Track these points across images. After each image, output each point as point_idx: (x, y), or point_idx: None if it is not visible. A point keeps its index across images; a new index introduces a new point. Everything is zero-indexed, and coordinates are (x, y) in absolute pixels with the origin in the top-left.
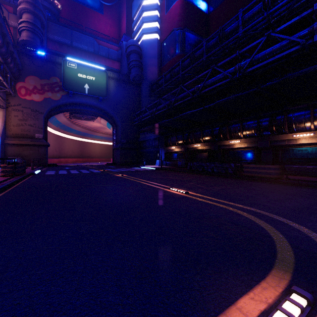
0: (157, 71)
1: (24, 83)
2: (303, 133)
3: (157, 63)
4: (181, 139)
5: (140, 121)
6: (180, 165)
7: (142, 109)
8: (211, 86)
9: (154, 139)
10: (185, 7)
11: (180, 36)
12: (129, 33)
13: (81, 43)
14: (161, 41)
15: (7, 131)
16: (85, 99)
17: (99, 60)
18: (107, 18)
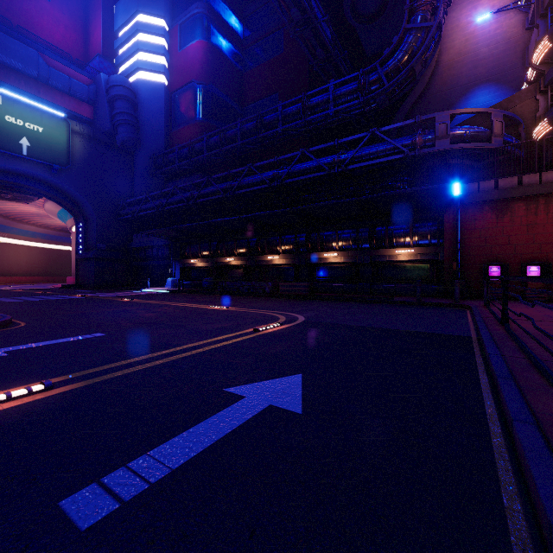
0: (164, 136)
1: None
2: (331, 253)
3: (165, 124)
4: (207, 250)
5: (136, 215)
6: (206, 286)
7: (140, 197)
8: (248, 189)
9: (161, 247)
10: (210, 54)
11: (202, 95)
12: (108, 55)
13: (9, 56)
14: (171, 91)
15: None
16: (20, 165)
17: (49, 95)
18: (60, 11)
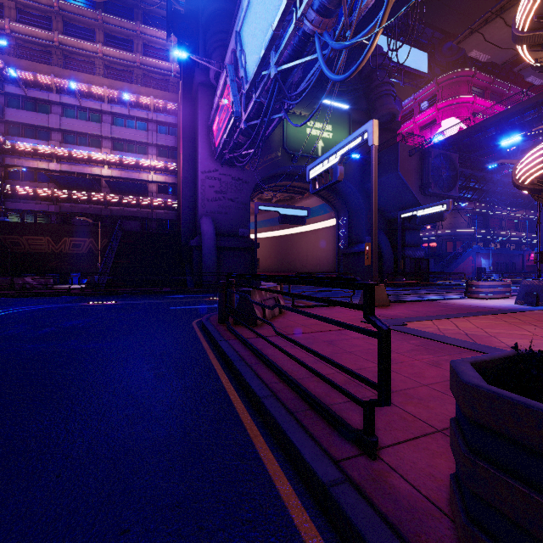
0: None
1: None
2: None
3: None
4: None
5: None
6: None
7: None
8: None
9: None
10: None
11: None
12: None
13: None
14: None
15: None
16: None
17: None
18: None
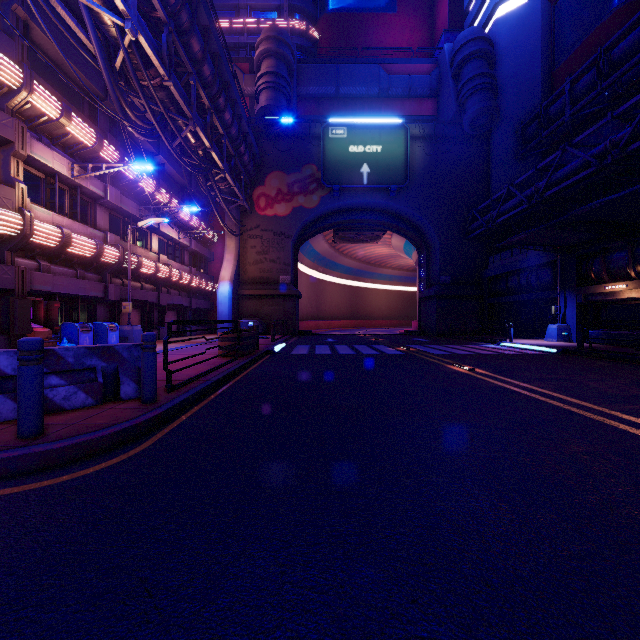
0: (539, 85)
1: (263, 189)
2: None
3: (541, 63)
4: None
5: (491, 226)
6: None
7: (497, 194)
8: None
9: (535, 269)
10: None
11: None
12: (455, 25)
13: (354, 85)
14: None
15: (242, 273)
16: (362, 197)
17: (389, 108)
18: (405, 17)
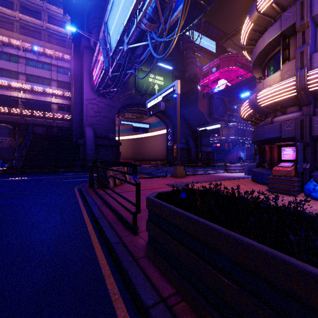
0: None
1: None
2: None
3: None
4: None
5: None
6: None
7: None
8: None
9: None
10: None
11: None
12: None
13: None
14: None
15: None
16: None
17: None
18: None
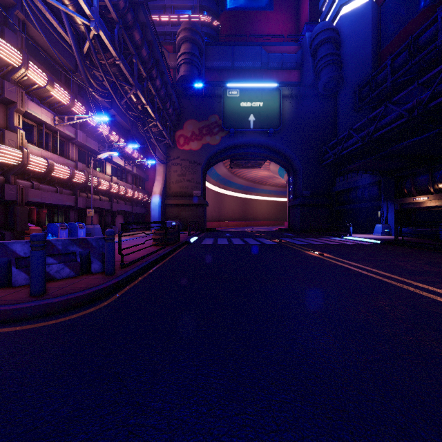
0: (370, 61)
1: (182, 131)
2: None
3: (371, 46)
4: None
5: (337, 157)
6: None
7: (341, 135)
8: None
9: (367, 186)
10: None
11: None
12: (313, 19)
13: (244, 60)
14: (380, 2)
15: (167, 189)
16: (249, 137)
17: (268, 76)
18: (279, 13)
